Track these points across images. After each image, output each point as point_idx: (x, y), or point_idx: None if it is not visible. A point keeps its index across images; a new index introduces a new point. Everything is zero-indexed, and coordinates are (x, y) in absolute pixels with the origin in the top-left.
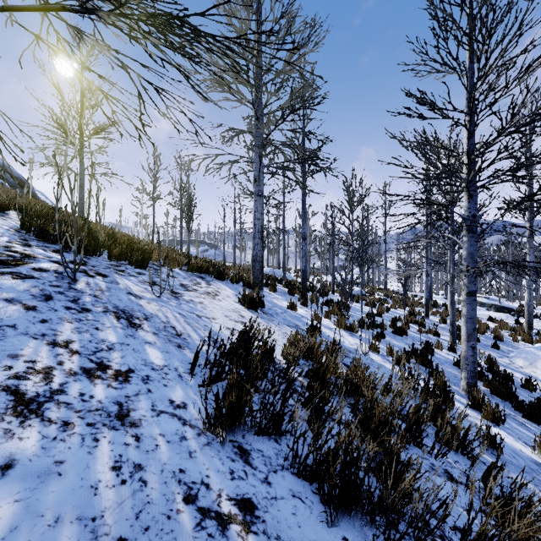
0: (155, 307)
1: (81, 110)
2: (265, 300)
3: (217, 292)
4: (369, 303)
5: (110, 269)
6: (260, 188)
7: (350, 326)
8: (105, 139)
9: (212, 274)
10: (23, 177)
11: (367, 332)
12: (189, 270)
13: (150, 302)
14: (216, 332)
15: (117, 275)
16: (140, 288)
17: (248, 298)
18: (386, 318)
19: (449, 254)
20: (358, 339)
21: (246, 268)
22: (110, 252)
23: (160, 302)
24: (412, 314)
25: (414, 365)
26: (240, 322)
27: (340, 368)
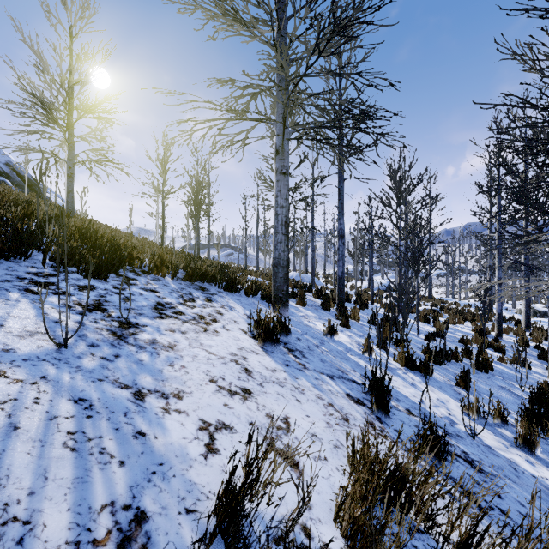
0: (4, 389)
1: (69, 84)
2: (292, 322)
3: (217, 315)
4: (421, 318)
5: (19, 281)
6: (284, 162)
7: (420, 364)
8: (98, 118)
9: (219, 283)
10: (32, 177)
11: (441, 370)
12: (187, 278)
13: (6, 370)
14: (161, 460)
15: (17, 295)
16: (37, 324)
17: (264, 328)
18: (449, 339)
19: (523, 255)
20: (438, 388)
21: (269, 273)
22: (44, 253)
23: (47, 364)
24: (480, 332)
25: (544, 442)
26: (240, 393)
27: (466, 516)
